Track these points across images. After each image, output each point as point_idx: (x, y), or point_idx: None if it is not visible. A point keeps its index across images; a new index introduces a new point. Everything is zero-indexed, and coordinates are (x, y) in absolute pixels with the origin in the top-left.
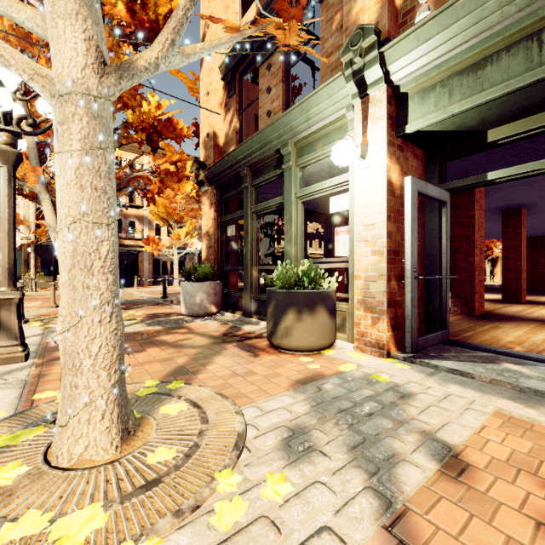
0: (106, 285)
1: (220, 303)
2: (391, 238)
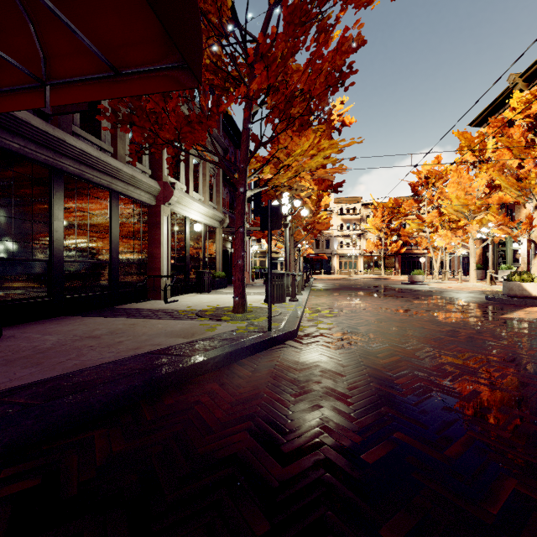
0: (475, 268)
1: (484, 276)
2: (528, 260)
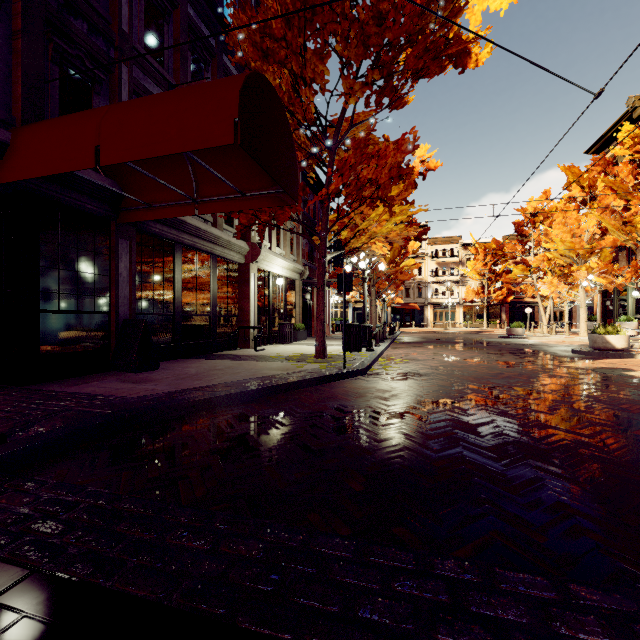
0: (586, 320)
1: None
2: None
